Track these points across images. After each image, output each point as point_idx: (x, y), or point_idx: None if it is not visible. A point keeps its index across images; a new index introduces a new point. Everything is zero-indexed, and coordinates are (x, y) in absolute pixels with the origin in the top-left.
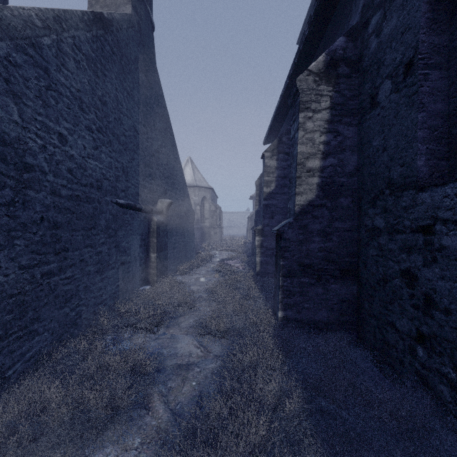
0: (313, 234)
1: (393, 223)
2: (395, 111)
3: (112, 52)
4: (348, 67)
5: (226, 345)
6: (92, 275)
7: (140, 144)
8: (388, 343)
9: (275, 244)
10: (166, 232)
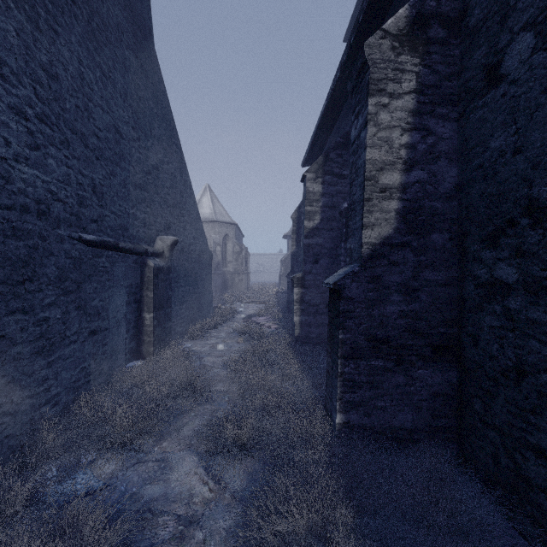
0: (391, 290)
1: (539, 276)
2: (543, 82)
3: (71, 0)
4: (444, 28)
5: (251, 471)
6: (26, 359)
7: (126, 154)
8: (529, 481)
9: (320, 298)
10: (168, 282)
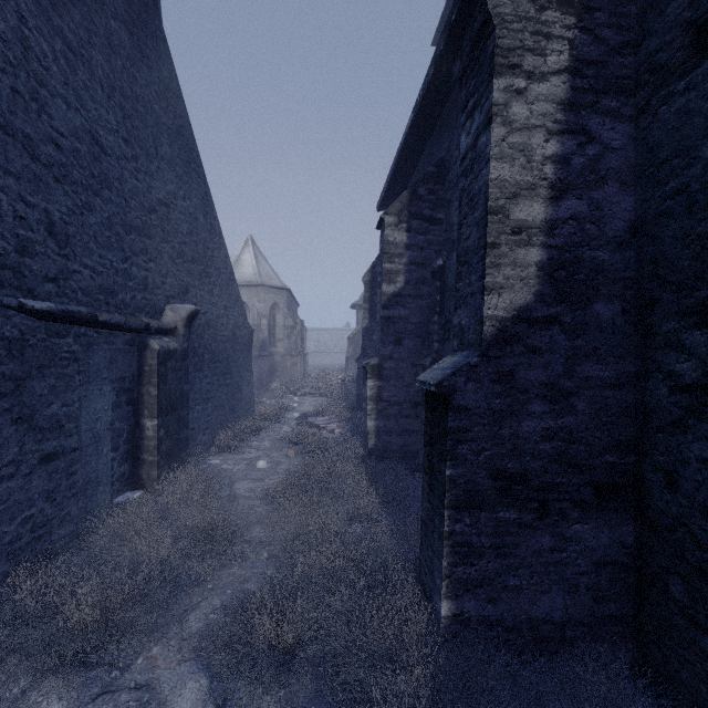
0: (529, 395)
1: None
2: None
3: None
4: None
5: (299, 703)
6: None
7: (113, 179)
8: None
9: (404, 394)
10: (183, 371)
